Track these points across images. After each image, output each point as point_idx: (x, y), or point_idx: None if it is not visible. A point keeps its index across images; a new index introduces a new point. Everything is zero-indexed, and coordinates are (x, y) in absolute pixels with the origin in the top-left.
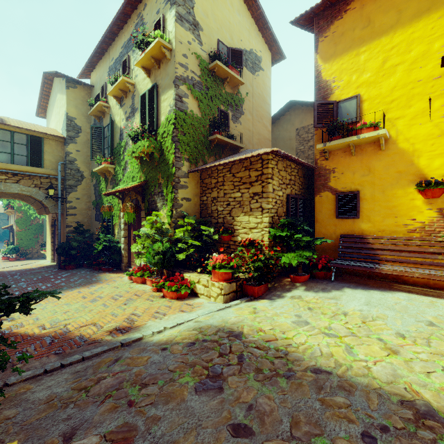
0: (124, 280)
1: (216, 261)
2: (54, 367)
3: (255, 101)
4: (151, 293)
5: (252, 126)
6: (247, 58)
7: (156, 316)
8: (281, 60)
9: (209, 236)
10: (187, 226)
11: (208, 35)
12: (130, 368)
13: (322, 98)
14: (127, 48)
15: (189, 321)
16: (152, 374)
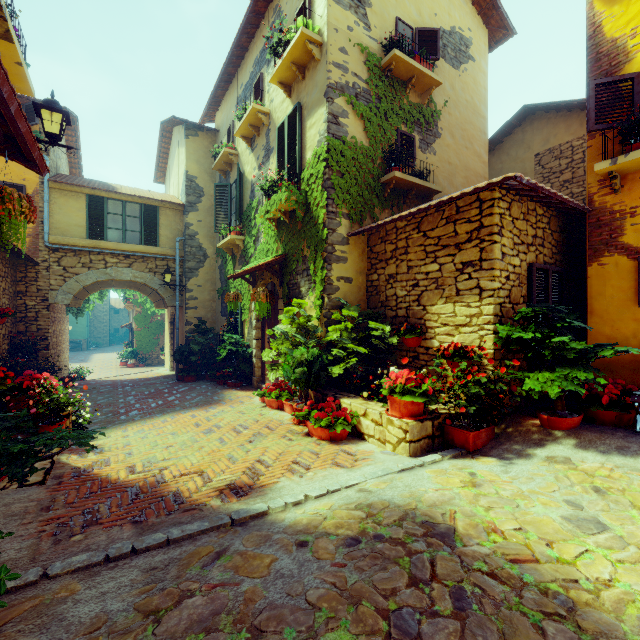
0: (254, 402)
1: (395, 382)
2: (121, 552)
3: (460, 114)
4: (290, 426)
5: (455, 156)
6: (445, 43)
7: (294, 469)
8: (506, 38)
9: (381, 339)
10: (346, 322)
11: (380, 13)
12: (238, 578)
13: (605, 74)
14: (260, 63)
15: (349, 488)
16: (275, 606)
